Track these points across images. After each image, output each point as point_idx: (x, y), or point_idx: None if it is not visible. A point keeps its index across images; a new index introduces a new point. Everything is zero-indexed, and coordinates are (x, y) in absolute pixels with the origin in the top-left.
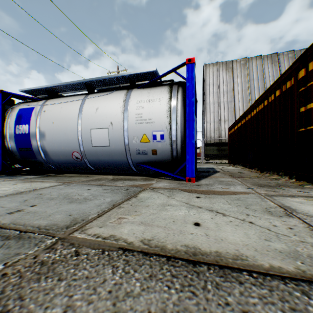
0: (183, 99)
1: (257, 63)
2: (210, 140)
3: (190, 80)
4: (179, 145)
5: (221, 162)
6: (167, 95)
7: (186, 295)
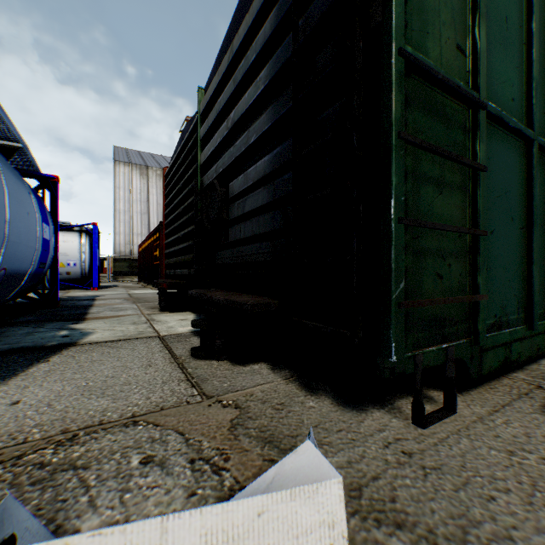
0: (91, 243)
1: None
2: (120, 255)
3: (95, 234)
4: (88, 270)
5: (133, 281)
6: (79, 239)
7: (96, 295)
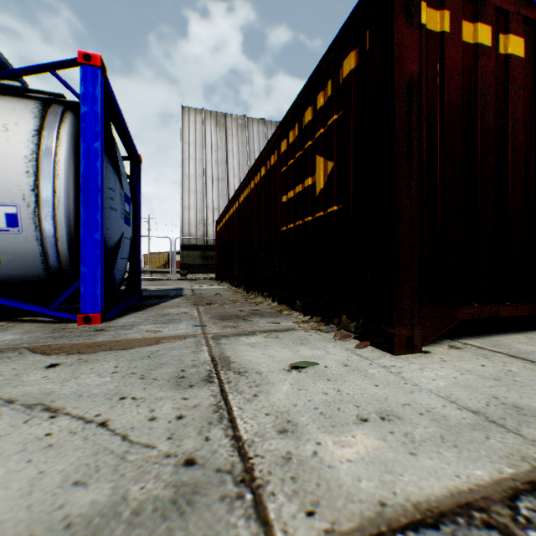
0: (76, 140)
1: (260, 130)
2: (189, 239)
3: (90, 102)
4: (63, 243)
5: (207, 278)
6: (30, 121)
7: None
